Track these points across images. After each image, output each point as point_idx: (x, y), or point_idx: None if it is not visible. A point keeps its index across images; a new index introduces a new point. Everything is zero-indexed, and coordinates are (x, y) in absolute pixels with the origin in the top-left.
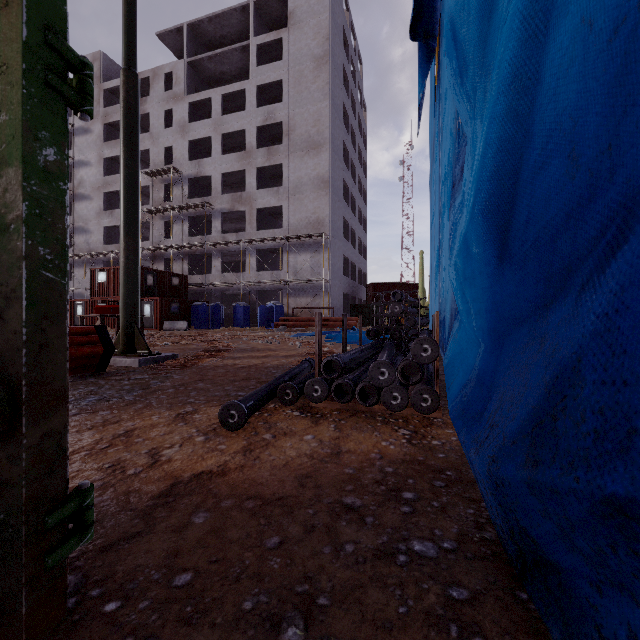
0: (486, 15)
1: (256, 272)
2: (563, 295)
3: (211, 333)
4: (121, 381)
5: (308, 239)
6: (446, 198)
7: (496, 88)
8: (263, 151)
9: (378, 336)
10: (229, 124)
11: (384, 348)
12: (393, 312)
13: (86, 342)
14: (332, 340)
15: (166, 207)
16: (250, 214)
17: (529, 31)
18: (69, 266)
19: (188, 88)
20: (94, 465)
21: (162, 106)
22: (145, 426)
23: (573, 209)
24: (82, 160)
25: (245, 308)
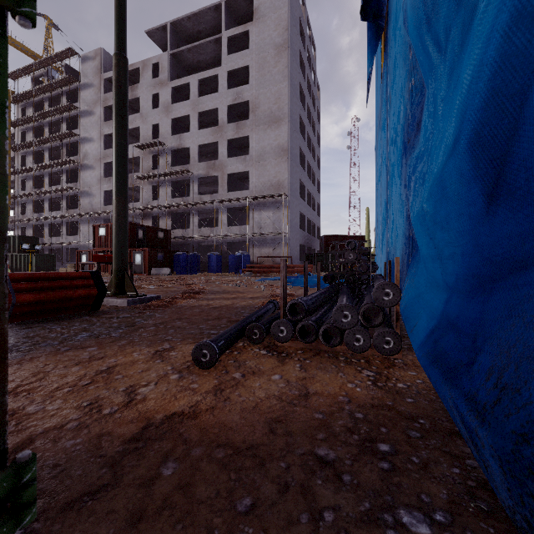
0: None
1: (227, 227)
2: None
3: (190, 278)
4: (111, 319)
5: (270, 199)
6: (396, 157)
7: None
8: (233, 126)
9: (334, 280)
10: (204, 104)
11: (342, 291)
12: (347, 259)
13: (82, 285)
14: (291, 284)
15: (153, 174)
16: (222, 178)
17: None
18: (76, 223)
19: (171, 75)
20: (74, 403)
21: (150, 91)
22: (126, 363)
23: None
24: (87, 137)
25: (218, 257)
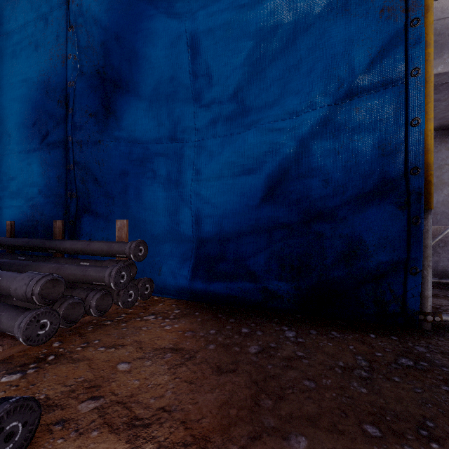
0: (245, 79)
1: None
2: (320, 220)
3: None
4: None
5: None
6: None
7: (287, 135)
8: None
9: None
10: None
11: (4, 261)
12: None
13: None
14: None
15: None
16: None
17: (309, 131)
18: None
19: None
20: None
21: None
22: None
23: (324, 196)
24: None
25: None
